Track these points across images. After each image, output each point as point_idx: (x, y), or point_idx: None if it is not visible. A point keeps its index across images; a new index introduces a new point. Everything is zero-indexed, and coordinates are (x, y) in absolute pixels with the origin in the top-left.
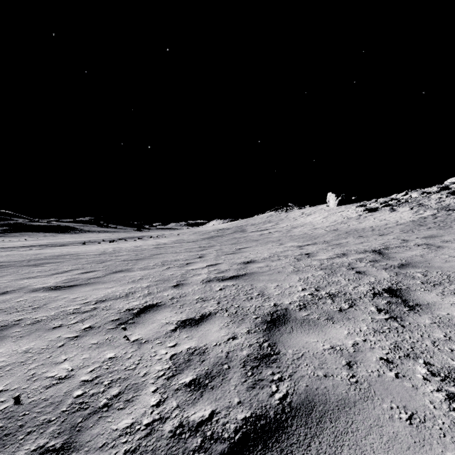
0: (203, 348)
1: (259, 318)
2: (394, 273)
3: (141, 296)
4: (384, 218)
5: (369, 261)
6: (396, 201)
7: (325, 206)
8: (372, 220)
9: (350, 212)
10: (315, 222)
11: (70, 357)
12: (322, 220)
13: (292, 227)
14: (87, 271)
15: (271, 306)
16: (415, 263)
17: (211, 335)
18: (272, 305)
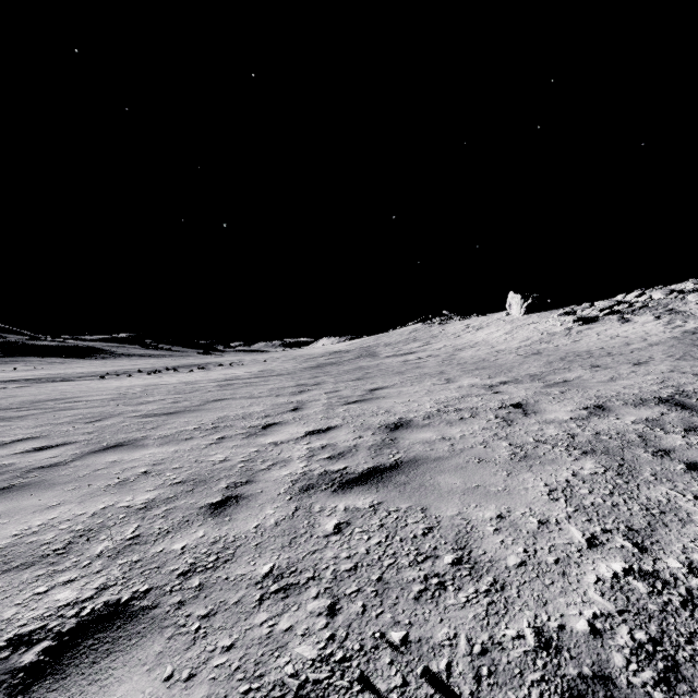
0: None
1: None
2: None
3: (104, 552)
4: (617, 334)
5: (682, 428)
6: (627, 306)
7: (505, 315)
8: (595, 337)
9: (550, 323)
10: (493, 341)
11: None
12: (504, 337)
13: (456, 349)
14: (46, 446)
15: (529, 646)
16: None
17: None
18: (532, 641)
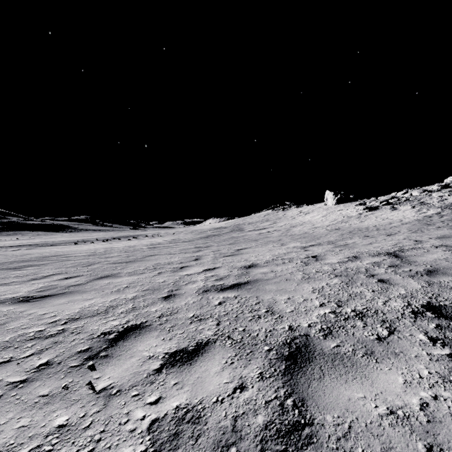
0: (198, 407)
1: (274, 351)
2: (426, 282)
3: (123, 312)
4: (387, 217)
5: (388, 266)
6: (396, 199)
7: (323, 205)
8: (374, 219)
9: (349, 210)
10: (314, 221)
11: (1, 424)
12: (321, 219)
13: (291, 226)
14: (68, 277)
15: (285, 330)
16: (444, 269)
17: (209, 382)
18: (287, 328)
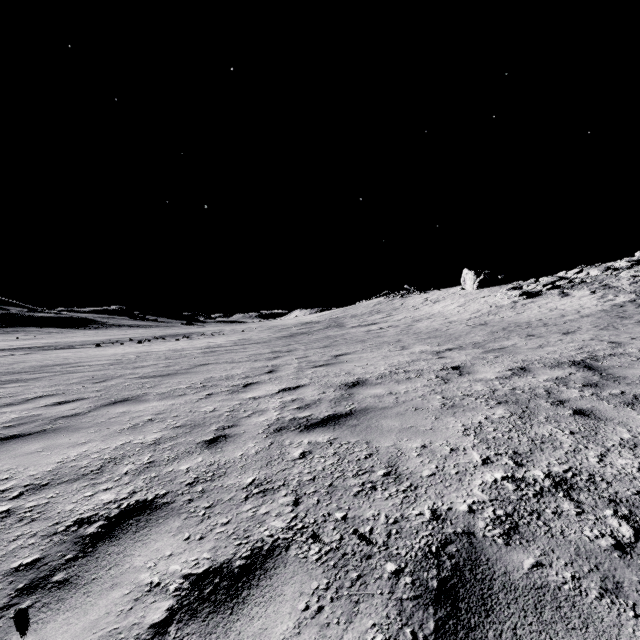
0: None
1: (406, 577)
2: None
3: (129, 471)
4: (555, 306)
5: (582, 385)
6: (567, 281)
7: (460, 289)
8: (536, 310)
9: (498, 297)
10: (447, 313)
11: None
12: (458, 310)
13: (414, 320)
14: (64, 401)
15: (425, 519)
16: None
17: None
18: (428, 516)
